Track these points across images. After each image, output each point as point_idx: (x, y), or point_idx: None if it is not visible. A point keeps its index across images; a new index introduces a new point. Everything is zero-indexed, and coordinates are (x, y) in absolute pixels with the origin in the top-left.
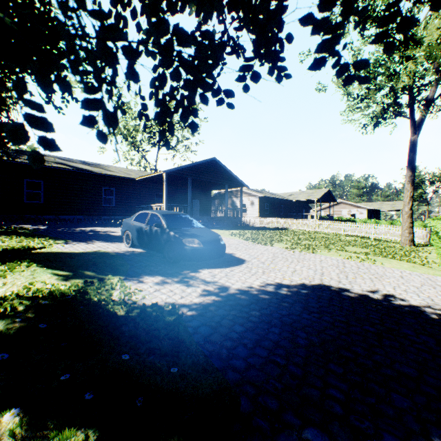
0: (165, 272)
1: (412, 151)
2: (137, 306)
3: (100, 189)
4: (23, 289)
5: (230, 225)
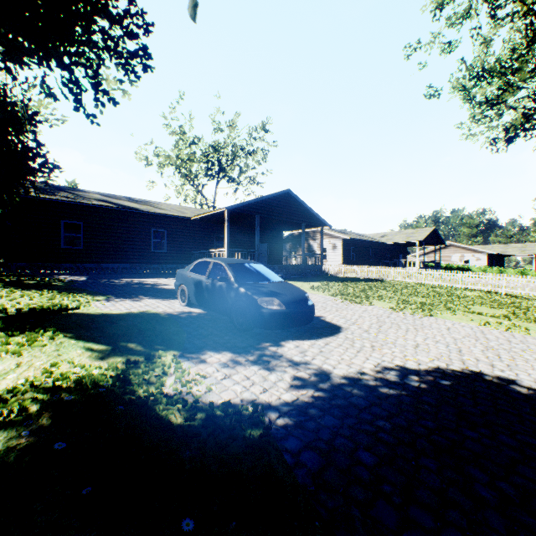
0: (235, 345)
1: None
2: (200, 405)
3: (149, 232)
4: (41, 373)
5: (308, 275)
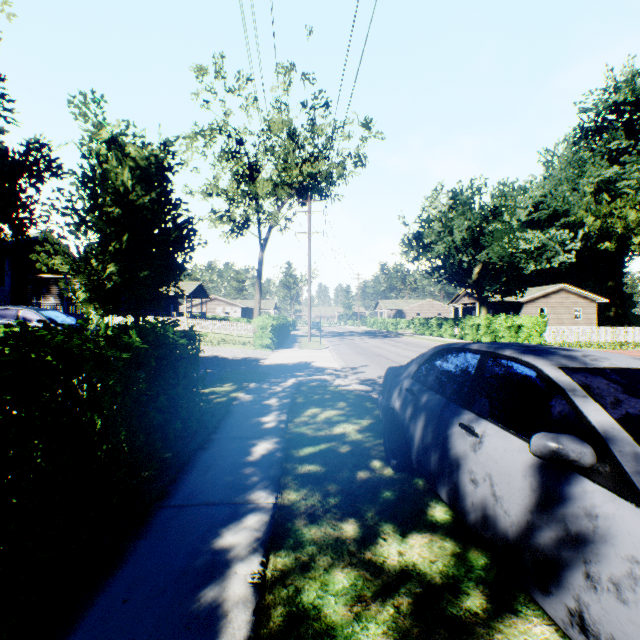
0: None
1: (261, 263)
2: None
3: None
4: None
5: None
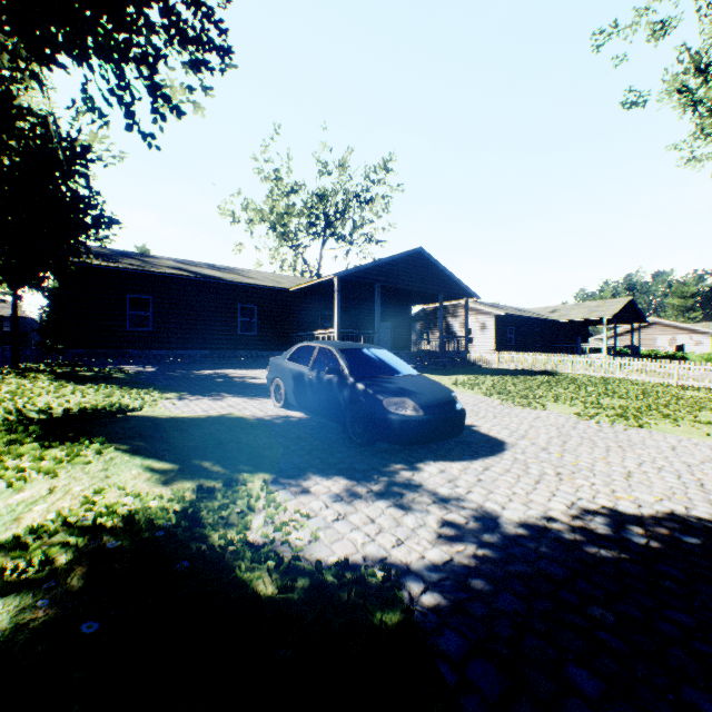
0: (351, 467)
1: None
2: (302, 564)
3: (234, 308)
4: (80, 503)
5: (447, 366)
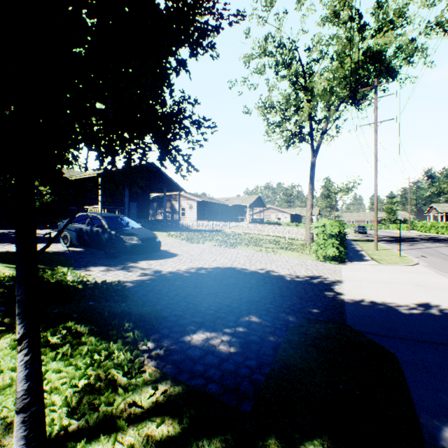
0: (109, 264)
1: (312, 169)
2: (90, 283)
3: None
4: None
5: (169, 228)
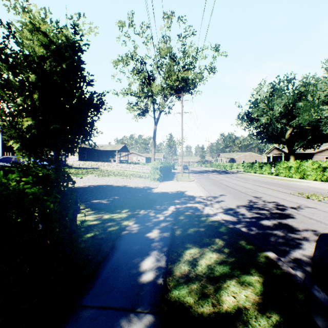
0: None
1: (155, 132)
2: None
3: None
4: None
5: None
